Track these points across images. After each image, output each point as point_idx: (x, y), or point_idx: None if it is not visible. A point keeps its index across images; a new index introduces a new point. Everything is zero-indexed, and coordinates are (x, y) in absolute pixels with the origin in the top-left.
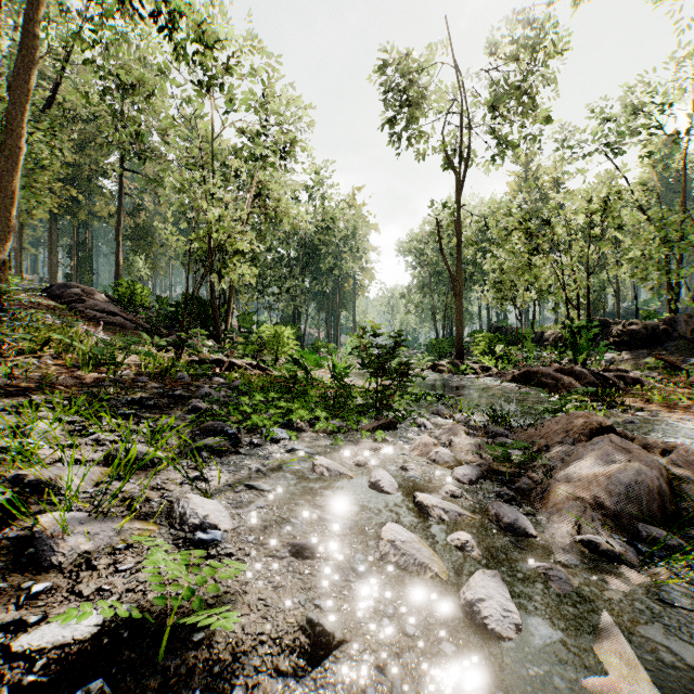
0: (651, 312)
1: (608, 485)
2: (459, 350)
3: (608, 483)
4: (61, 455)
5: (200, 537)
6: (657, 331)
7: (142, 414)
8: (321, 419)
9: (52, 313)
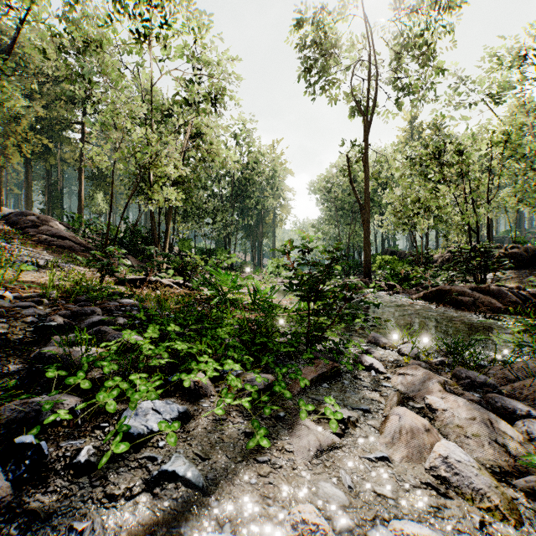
0: (521, 239)
1: None
2: (367, 270)
3: None
4: None
5: None
6: None
7: None
8: (231, 381)
9: (1, 236)
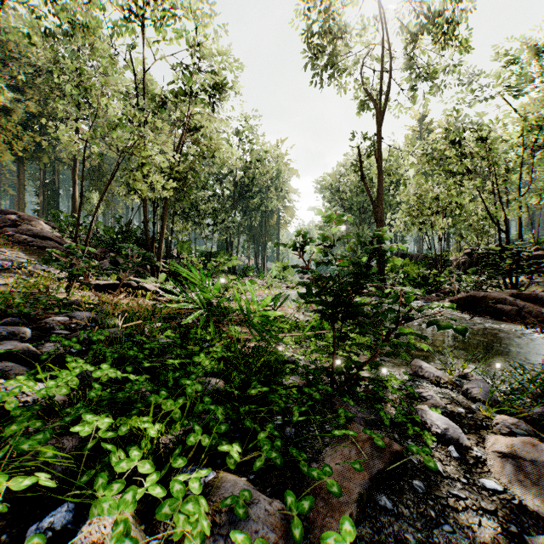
0: (540, 241)
1: None
2: (380, 274)
3: None
4: None
5: None
6: None
7: None
8: None
9: None
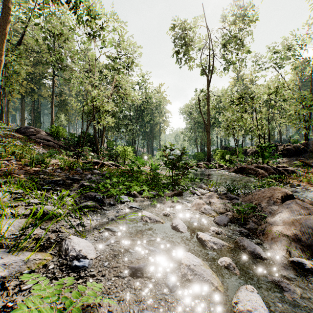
0: (295, 140)
1: (301, 228)
2: (208, 157)
3: (301, 226)
4: (2, 213)
5: (75, 264)
6: (299, 148)
7: (55, 188)
8: (145, 191)
9: (20, 140)
